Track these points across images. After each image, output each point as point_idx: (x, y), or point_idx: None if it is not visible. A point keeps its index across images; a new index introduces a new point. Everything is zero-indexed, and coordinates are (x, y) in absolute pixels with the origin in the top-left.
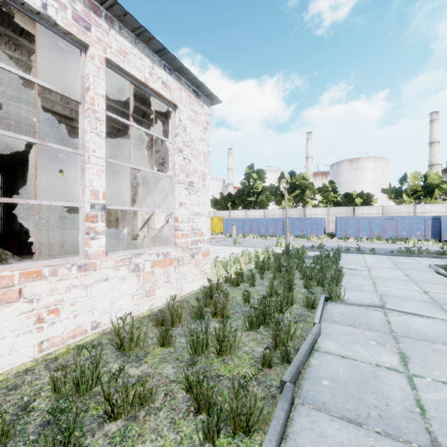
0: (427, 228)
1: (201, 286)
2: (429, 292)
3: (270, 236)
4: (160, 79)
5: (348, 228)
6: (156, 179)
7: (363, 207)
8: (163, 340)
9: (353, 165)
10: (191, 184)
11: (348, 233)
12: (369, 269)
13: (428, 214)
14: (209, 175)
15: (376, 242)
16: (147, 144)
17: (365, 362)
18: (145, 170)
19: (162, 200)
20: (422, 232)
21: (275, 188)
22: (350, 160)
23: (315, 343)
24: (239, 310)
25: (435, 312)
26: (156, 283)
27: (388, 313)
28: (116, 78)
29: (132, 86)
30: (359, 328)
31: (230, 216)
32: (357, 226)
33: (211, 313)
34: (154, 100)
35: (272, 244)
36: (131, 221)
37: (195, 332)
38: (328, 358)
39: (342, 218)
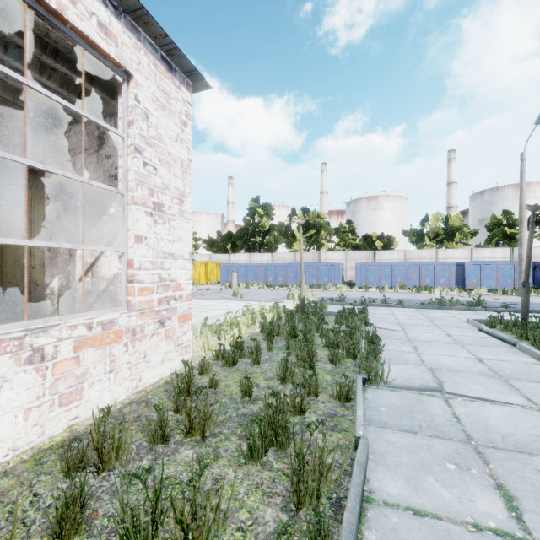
0: (451, 275)
1: (177, 369)
2: (484, 360)
3: (280, 286)
4: (96, 18)
5: (369, 275)
6: (106, 201)
7: (384, 252)
8: (60, 525)
9: (371, 204)
10: (159, 206)
11: (370, 281)
12: (404, 327)
13: (450, 260)
14: (190, 197)
15: (400, 292)
16: (91, 145)
17: (456, 520)
18: (62, 173)
19: (115, 233)
20: (447, 279)
21: (285, 227)
22: (368, 198)
23: (364, 482)
24: (233, 414)
25: (507, 393)
26: (86, 377)
27: (451, 401)
28: (5, 3)
29: (34, 16)
30: (422, 436)
31: (229, 261)
32: (379, 273)
33: (182, 431)
34: (87, 56)
35: (282, 296)
36: (65, 267)
37: (130, 505)
38: (393, 521)
39: (363, 263)
